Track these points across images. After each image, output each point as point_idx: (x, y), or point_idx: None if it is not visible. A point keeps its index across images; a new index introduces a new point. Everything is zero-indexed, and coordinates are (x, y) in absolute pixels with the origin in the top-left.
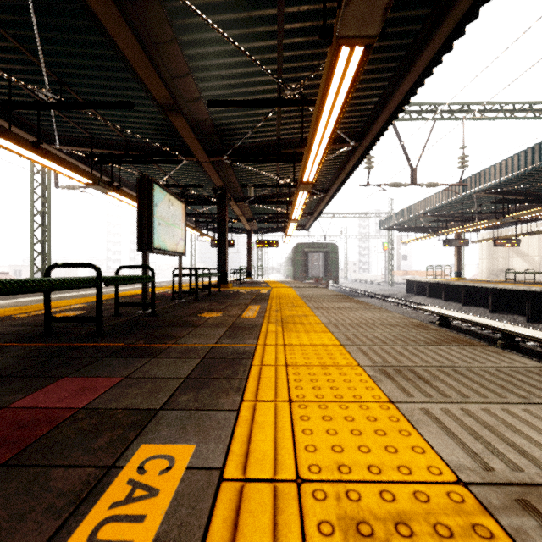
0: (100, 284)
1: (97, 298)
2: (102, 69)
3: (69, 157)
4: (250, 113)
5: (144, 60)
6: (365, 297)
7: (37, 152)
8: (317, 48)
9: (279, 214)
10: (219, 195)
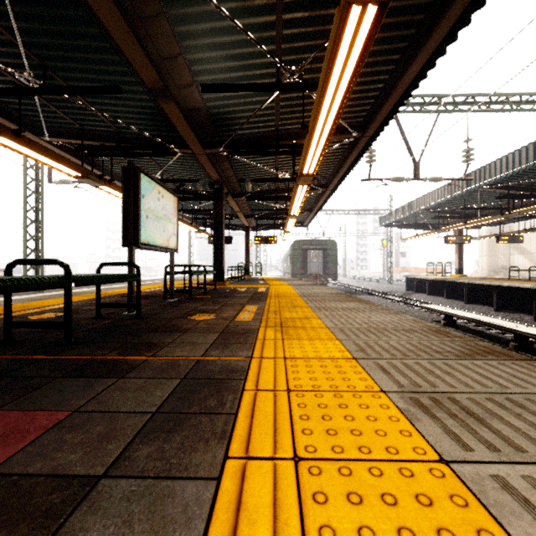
0: (68, 284)
1: (65, 300)
2: (87, 51)
3: (59, 149)
4: (247, 101)
5: (129, 35)
6: (365, 295)
7: (19, 141)
8: (319, 25)
9: (277, 210)
10: (216, 189)
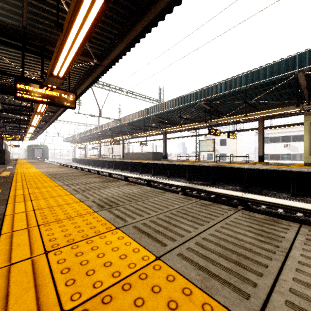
0: None
1: None
2: None
3: None
4: None
5: None
6: (54, 163)
7: None
8: None
9: None
10: None
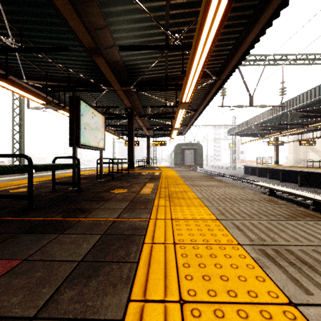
0: (31, 170)
1: (28, 181)
2: (48, 24)
3: (33, 88)
4: (147, 57)
5: (73, 13)
6: (219, 176)
7: (6, 81)
8: (193, 8)
9: (166, 125)
10: (129, 112)
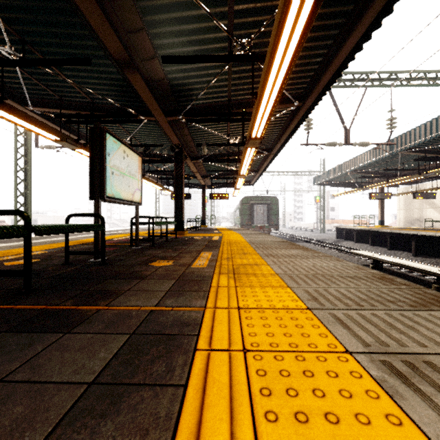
0: (28, 233)
1: (25, 249)
2: (60, 26)
3: (42, 118)
4: (203, 73)
5: (94, 7)
6: (302, 242)
7: (1, 107)
8: (267, 1)
9: (229, 171)
10: (177, 153)
